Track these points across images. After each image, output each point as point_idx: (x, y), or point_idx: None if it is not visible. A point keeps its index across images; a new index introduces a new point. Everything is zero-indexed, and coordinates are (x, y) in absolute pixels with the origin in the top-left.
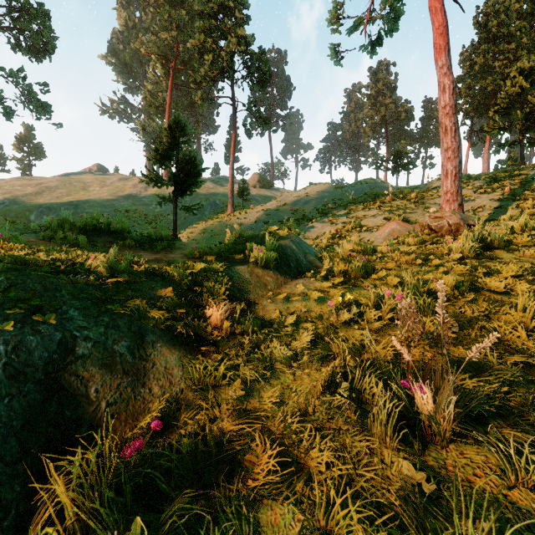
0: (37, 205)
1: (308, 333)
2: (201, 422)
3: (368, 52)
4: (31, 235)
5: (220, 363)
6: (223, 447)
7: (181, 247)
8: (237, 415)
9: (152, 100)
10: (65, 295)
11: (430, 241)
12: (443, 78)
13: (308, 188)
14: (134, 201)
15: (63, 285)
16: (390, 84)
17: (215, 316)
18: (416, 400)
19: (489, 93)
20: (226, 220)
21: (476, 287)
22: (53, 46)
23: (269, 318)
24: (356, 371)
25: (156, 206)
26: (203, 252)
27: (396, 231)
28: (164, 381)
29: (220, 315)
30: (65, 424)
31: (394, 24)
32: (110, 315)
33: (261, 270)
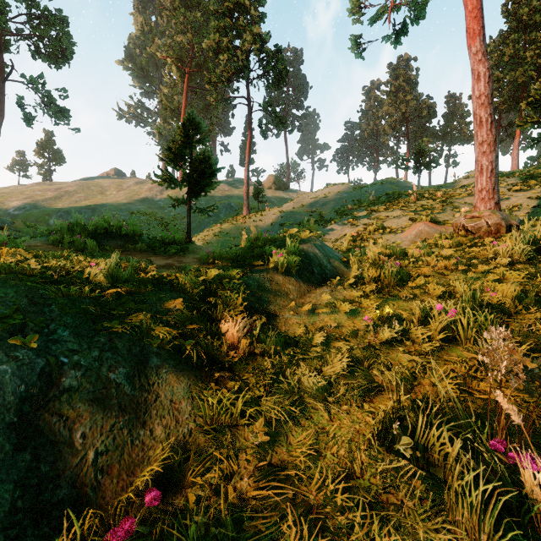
0: (56, 209)
1: (343, 355)
2: (213, 480)
3: (391, 42)
4: (41, 239)
5: (237, 393)
6: (243, 527)
7: (195, 250)
8: (260, 470)
9: (168, 104)
10: (55, 310)
11: (467, 243)
12: (477, 65)
13: (325, 189)
14: (149, 205)
15: (55, 298)
16: (411, 80)
17: (231, 333)
18: (523, 477)
19: (519, 85)
20: (241, 222)
21: (540, 299)
22: (72, 52)
23: (294, 335)
24: (418, 419)
25: (172, 209)
26: (218, 256)
27: (424, 232)
28: (169, 419)
29: (237, 332)
30: (39, 484)
31: (421, 11)
32: (108, 334)
33: (281, 277)
